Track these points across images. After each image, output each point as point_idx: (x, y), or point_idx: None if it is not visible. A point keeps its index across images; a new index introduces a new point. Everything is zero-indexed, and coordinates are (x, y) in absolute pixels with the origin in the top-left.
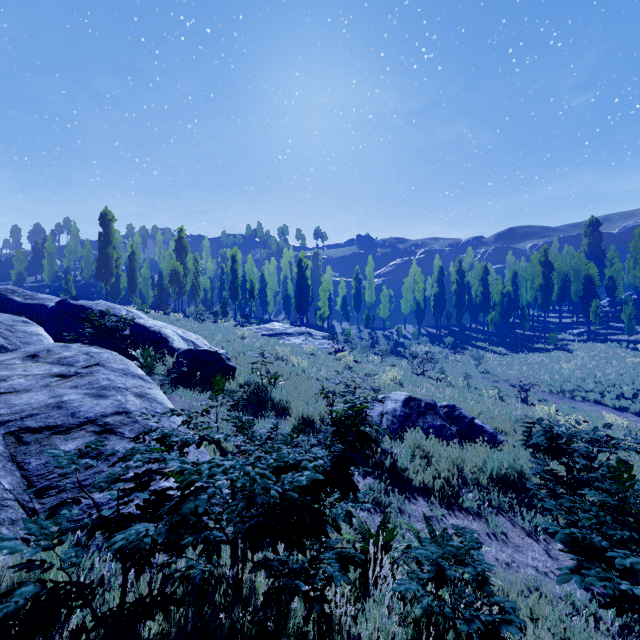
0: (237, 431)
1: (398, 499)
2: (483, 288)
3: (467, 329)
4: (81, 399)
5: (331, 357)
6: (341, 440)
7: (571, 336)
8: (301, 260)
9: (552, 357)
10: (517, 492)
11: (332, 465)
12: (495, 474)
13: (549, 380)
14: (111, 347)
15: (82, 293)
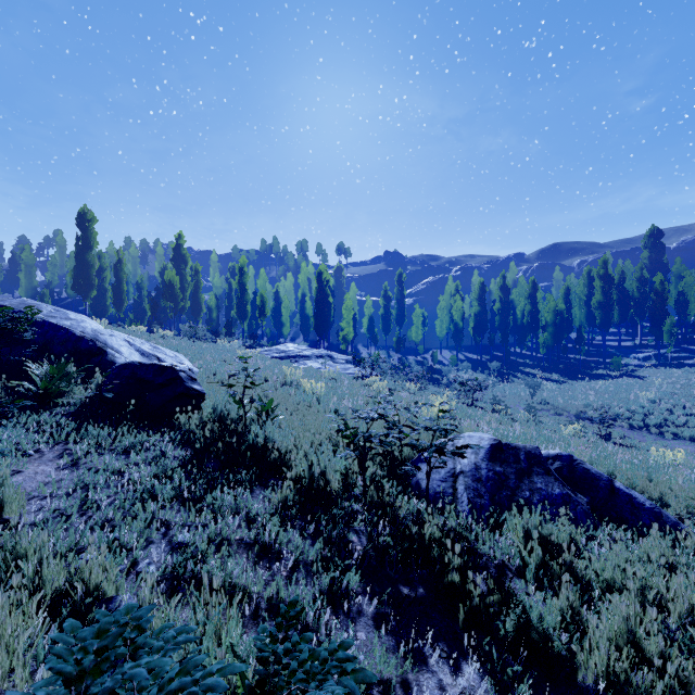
0: None
1: None
2: (531, 306)
3: (511, 354)
4: None
5: (357, 383)
6: None
7: (636, 361)
8: (321, 273)
9: (621, 385)
10: None
11: None
12: None
13: (626, 412)
14: None
15: None
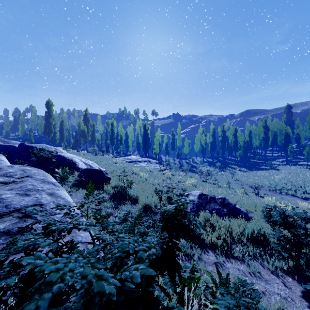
0: (96, 222)
1: (198, 251)
2: (234, 139)
3: (226, 159)
4: (13, 197)
5: (160, 173)
6: (169, 233)
7: (278, 162)
8: (145, 125)
9: (269, 173)
10: (263, 246)
11: (162, 252)
12: (250, 236)
13: (268, 184)
14: (45, 167)
15: (38, 141)
